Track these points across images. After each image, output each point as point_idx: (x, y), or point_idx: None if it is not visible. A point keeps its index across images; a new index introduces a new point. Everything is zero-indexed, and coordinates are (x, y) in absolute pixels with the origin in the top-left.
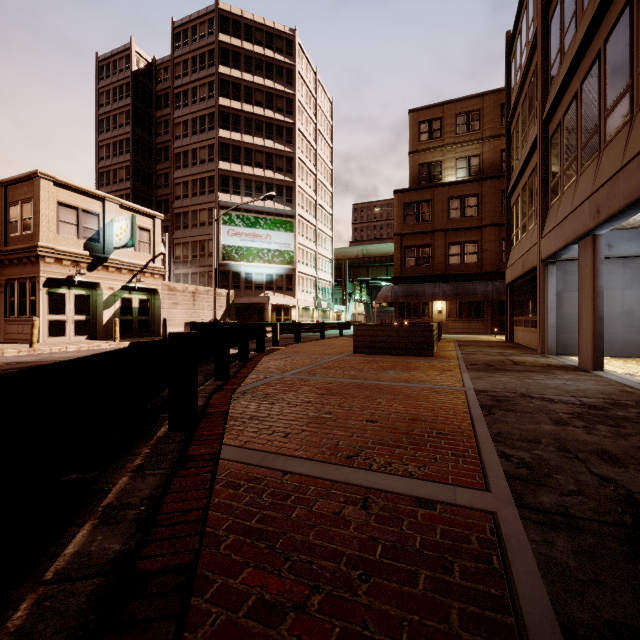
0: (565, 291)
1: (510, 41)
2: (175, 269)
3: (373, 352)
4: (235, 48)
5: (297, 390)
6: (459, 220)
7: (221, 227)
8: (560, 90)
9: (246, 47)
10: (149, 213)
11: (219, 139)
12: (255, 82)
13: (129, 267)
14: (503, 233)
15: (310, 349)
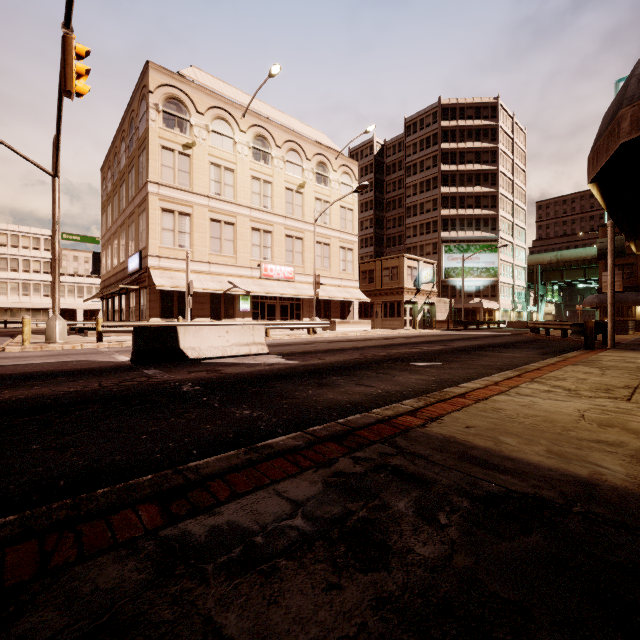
0: None
1: None
2: None
3: None
4: (452, 127)
5: None
6: None
7: (443, 255)
8: None
9: (460, 124)
10: (432, 262)
11: (441, 194)
12: (467, 147)
13: (426, 292)
14: None
15: (554, 332)
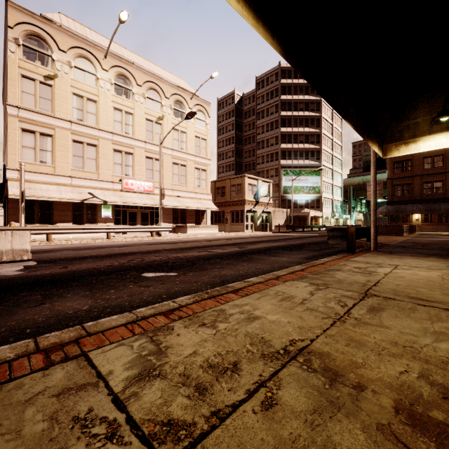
0: None
1: None
2: None
3: (378, 235)
4: (289, 84)
5: None
6: (430, 169)
7: (282, 177)
8: None
9: (294, 82)
10: (269, 181)
11: (281, 133)
12: (299, 99)
13: (264, 204)
14: None
15: None
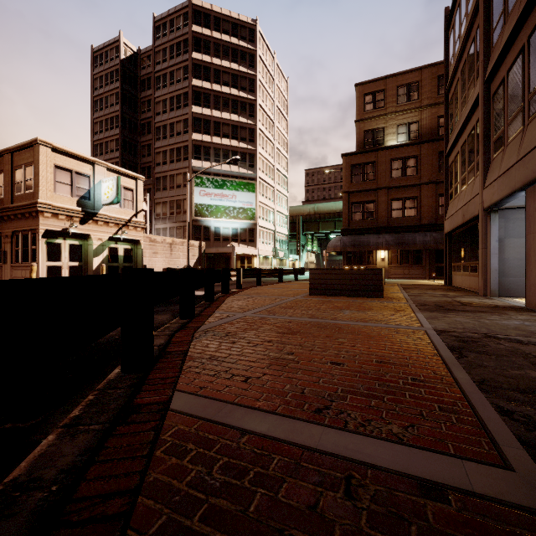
0: (507, 237)
1: (449, 15)
2: (156, 224)
3: (327, 293)
4: (206, 37)
5: (258, 329)
6: (400, 179)
7: (194, 188)
8: (505, 48)
9: (215, 36)
10: (132, 175)
11: (192, 114)
12: (223, 65)
13: (115, 221)
14: (440, 190)
15: (270, 291)
